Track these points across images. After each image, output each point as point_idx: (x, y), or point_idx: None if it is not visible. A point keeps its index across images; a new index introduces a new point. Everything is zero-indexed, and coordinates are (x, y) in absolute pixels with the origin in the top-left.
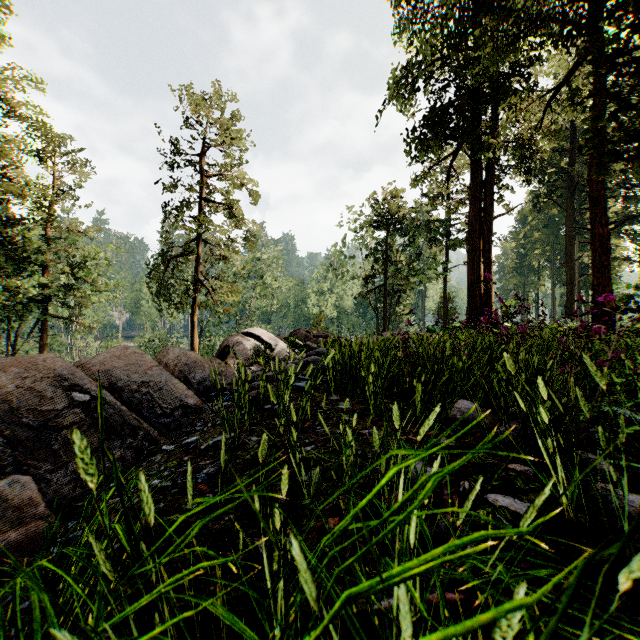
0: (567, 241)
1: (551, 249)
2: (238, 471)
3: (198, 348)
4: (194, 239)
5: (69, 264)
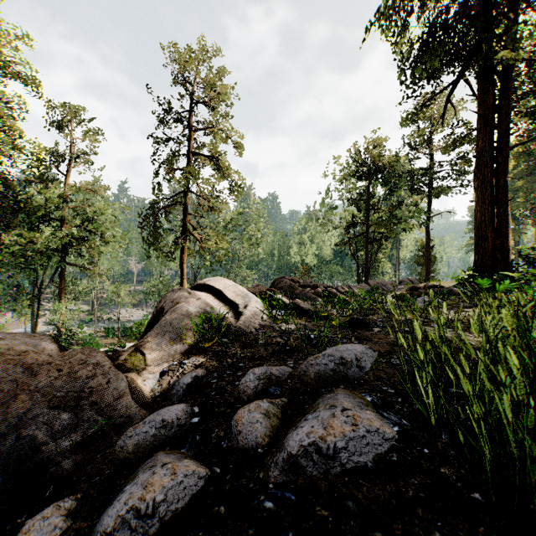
0: None
1: (534, 197)
2: None
3: None
4: (183, 191)
5: (82, 219)
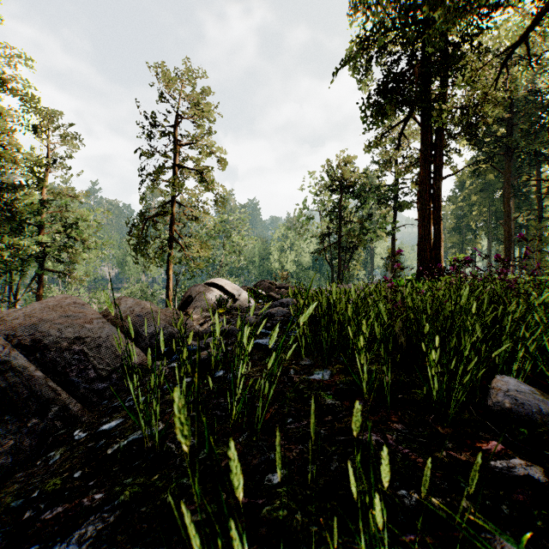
0: (505, 202)
1: (487, 211)
2: (133, 546)
3: (174, 298)
4: (169, 201)
5: (62, 225)
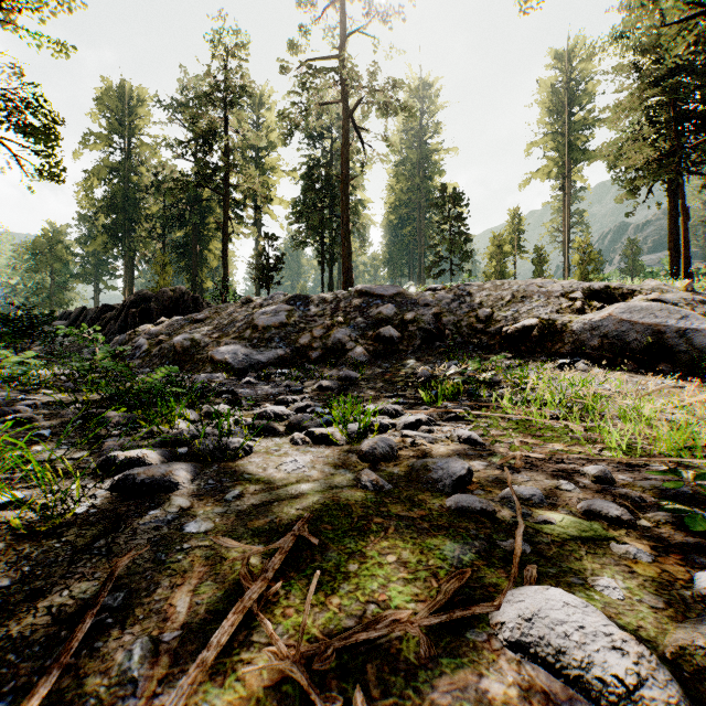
0: None
1: None
2: None
3: None
4: None
5: None
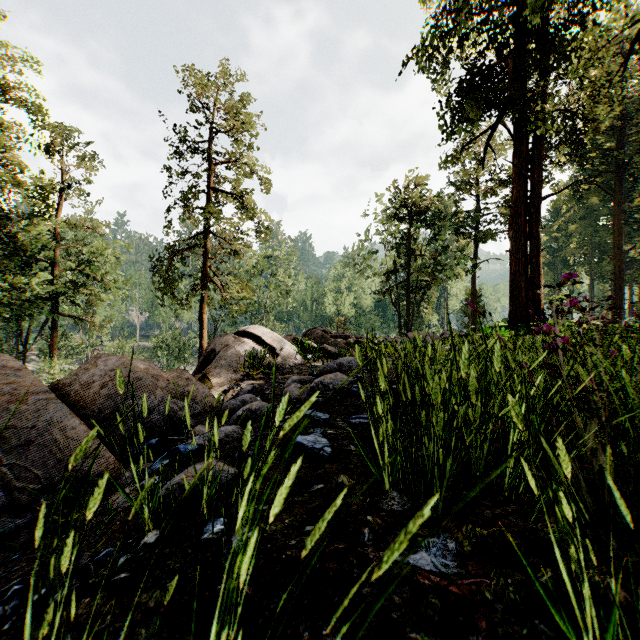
0: (614, 231)
1: (588, 242)
2: None
3: None
4: (203, 232)
5: (79, 261)
